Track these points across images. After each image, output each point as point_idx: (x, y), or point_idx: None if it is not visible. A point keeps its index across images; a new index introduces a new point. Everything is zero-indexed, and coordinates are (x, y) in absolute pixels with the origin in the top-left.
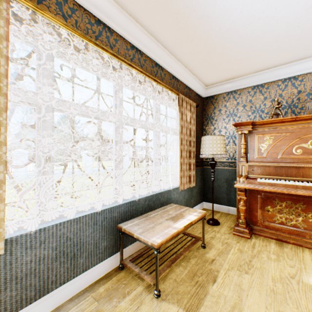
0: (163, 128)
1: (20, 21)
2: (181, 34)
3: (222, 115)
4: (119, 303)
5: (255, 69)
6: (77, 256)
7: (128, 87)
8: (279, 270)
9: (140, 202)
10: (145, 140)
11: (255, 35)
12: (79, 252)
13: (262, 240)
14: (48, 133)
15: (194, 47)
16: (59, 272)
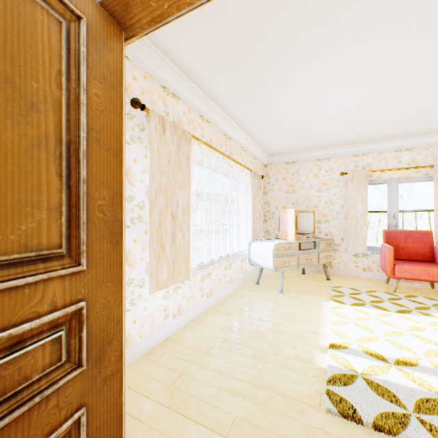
0: None
1: None
2: None
3: None
4: None
5: None
6: None
7: None
8: None
9: None
10: None
11: None
12: None
13: None
14: None
15: None
16: None
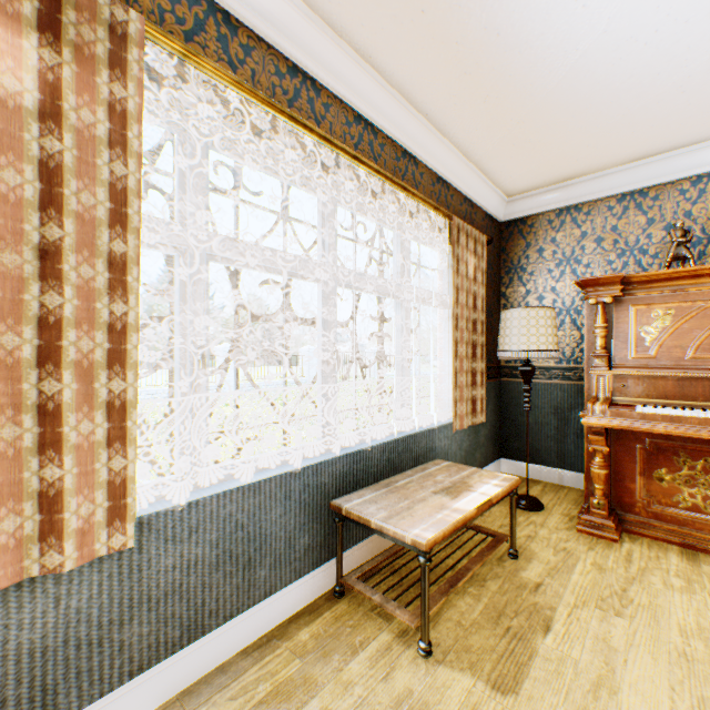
0: (416, 293)
1: (156, 80)
2: (464, 86)
3: (546, 262)
4: (346, 665)
5: (626, 157)
6: (254, 562)
7: (347, 205)
8: (693, 611)
9: (372, 453)
10: (376, 320)
11: (632, 80)
12: (258, 555)
13: (647, 545)
14: (201, 307)
15: (490, 111)
16: (223, 594)
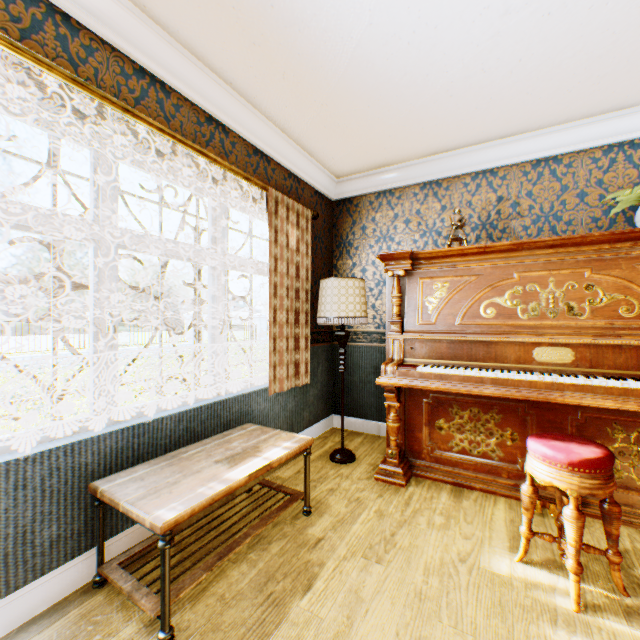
0: (232, 260)
1: None
2: (258, 58)
3: (368, 239)
4: None
5: (423, 150)
6: None
7: (134, 163)
8: (442, 547)
9: (163, 424)
10: (192, 286)
11: (408, 78)
12: None
13: (428, 487)
14: None
15: (293, 89)
16: None
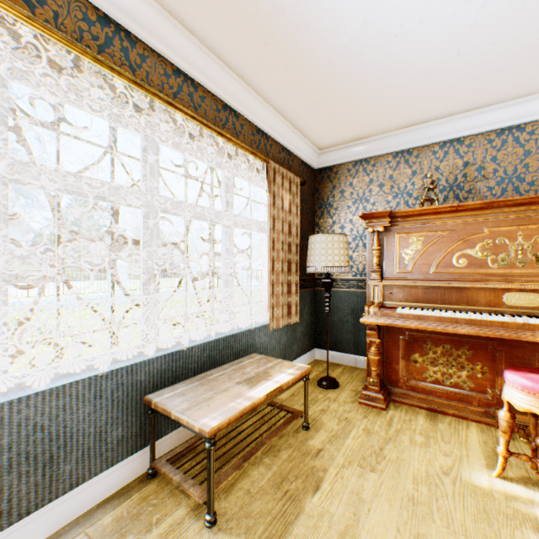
0: (239, 220)
1: None
2: (267, 55)
3: (346, 200)
4: None
5: (397, 124)
6: (58, 459)
7: (170, 145)
8: (426, 462)
9: (192, 352)
10: (208, 242)
11: (391, 64)
12: (62, 452)
13: (405, 411)
14: None
15: (292, 79)
16: (17, 494)
